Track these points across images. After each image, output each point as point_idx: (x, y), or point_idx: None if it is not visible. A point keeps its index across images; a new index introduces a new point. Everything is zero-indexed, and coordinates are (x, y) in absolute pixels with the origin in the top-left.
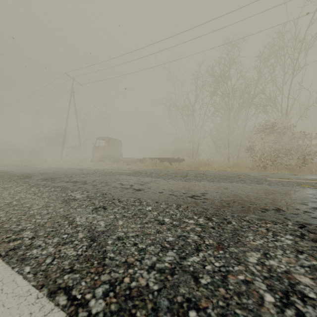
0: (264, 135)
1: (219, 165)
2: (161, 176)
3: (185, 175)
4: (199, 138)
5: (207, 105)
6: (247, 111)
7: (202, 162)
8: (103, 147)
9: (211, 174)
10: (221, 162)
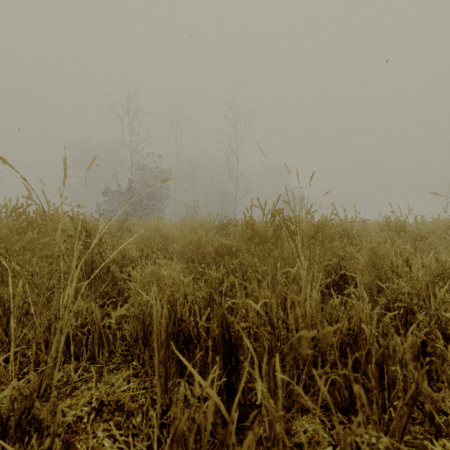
0: None
1: None
2: None
3: None
4: None
5: None
6: None
7: None
8: None
9: None
10: None
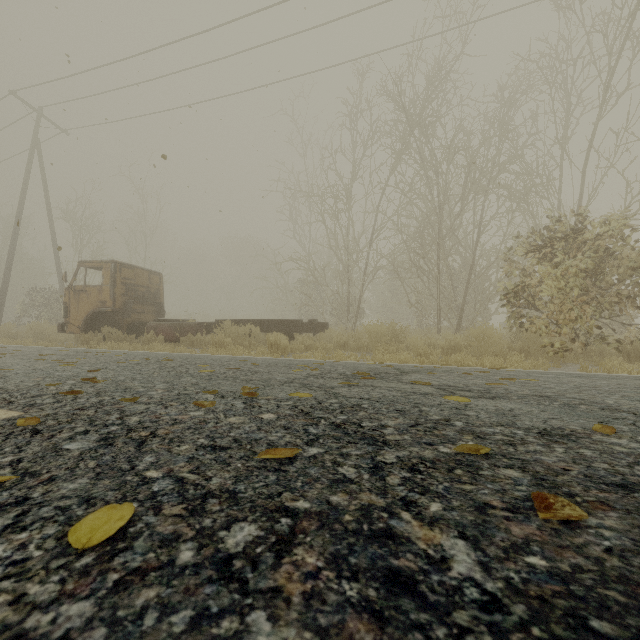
0: (562, 256)
1: (425, 342)
2: (14, 639)
3: (377, 528)
4: (364, 272)
5: (383, 191)
6: (483, 205)
7: (381, 332)
8: (97, 290)
9: (552, 458)
10: (418, 330)
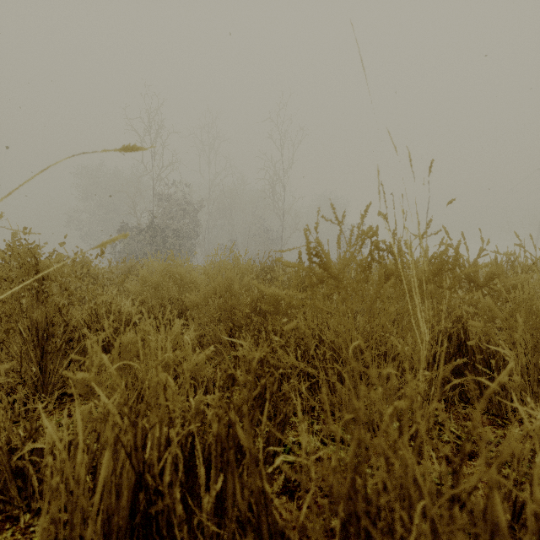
0: None
1: None
2: None
3: None
4: None
5: None
6: None
7: None
8: None
9: None
10: None
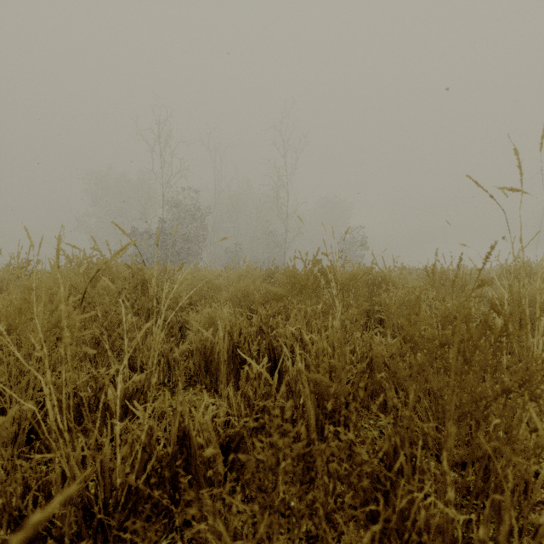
0: None
1: None
2: None
3: None
4: None
5: None
6: None
7: None
8: None
9: None
10: None
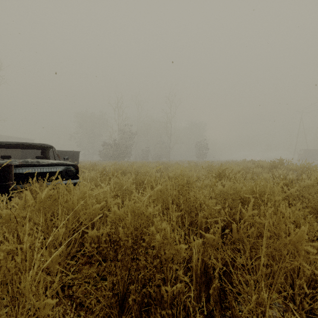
0: None
1: None
2: None
3: None
4: None
5: None
6: None
7: None
8: (302, 154)
9: None
10: None
